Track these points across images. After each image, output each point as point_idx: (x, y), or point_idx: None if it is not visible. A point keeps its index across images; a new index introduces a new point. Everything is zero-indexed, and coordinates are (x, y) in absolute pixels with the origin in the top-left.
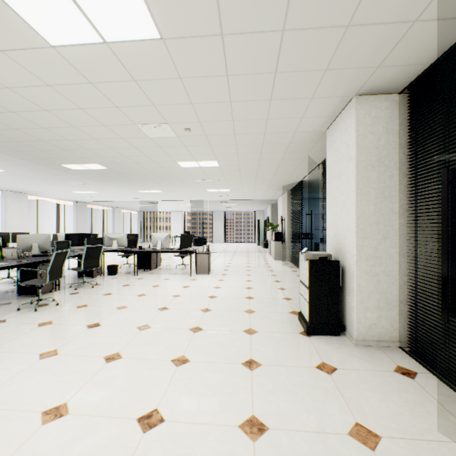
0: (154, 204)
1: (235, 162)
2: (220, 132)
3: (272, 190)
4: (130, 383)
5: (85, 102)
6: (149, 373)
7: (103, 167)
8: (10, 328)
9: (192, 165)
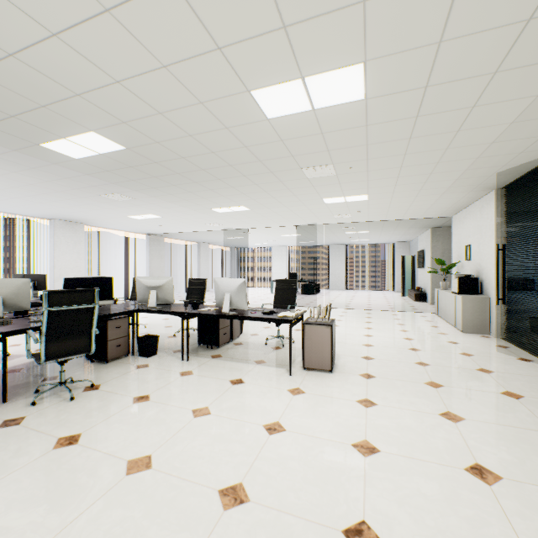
0: (245, 234)
1: (421, 64)
2: None
3: (458, 191)
4: None
5: None
6: None
7: (114, 144)
8: None
9: (290, 105)
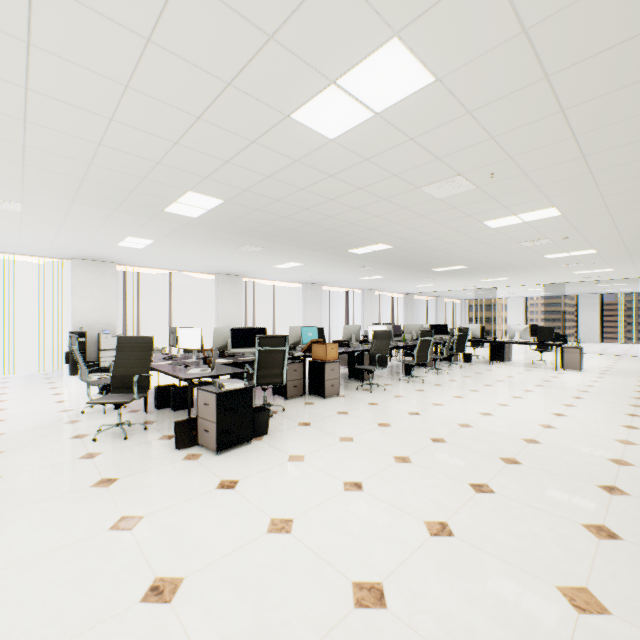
0: (488, 291)
1: (619, 247)
2: (600, 234)
3: None
4: (537, 405)
5: (489, 240)
6: (547, 405)
7: (464, 267)
8: (434, 379)
9: (559, 256)
